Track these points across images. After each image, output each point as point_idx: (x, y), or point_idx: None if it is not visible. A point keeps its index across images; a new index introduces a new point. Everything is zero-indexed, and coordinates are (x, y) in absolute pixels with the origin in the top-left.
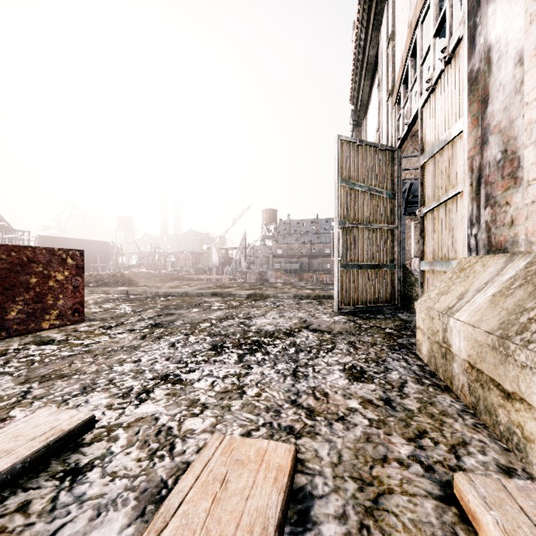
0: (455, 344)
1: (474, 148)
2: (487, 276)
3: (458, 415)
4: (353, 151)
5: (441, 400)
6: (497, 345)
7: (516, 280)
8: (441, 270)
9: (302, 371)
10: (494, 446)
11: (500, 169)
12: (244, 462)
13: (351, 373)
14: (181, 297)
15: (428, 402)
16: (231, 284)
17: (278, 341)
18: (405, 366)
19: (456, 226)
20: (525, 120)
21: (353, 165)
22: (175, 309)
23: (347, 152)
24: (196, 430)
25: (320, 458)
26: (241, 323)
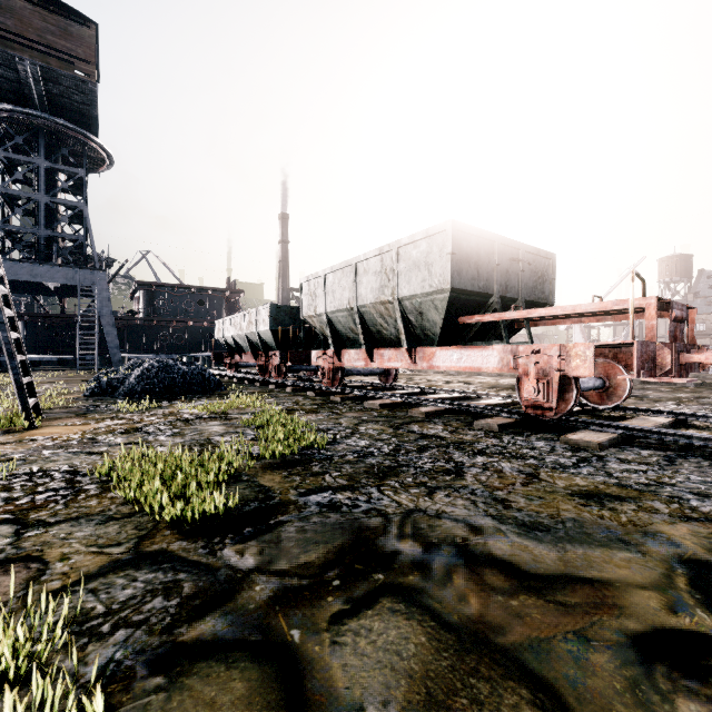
0: None
1: None
2: None
3: None
4: None
5: None
6: None
7: None
8: None
9: None
10: None
11: None
12: None
13: None
14: None
15: None
16: None
17: None
18: None
19: None
20: None
21: None
22: None
23: None
24: None
25: None
26: None
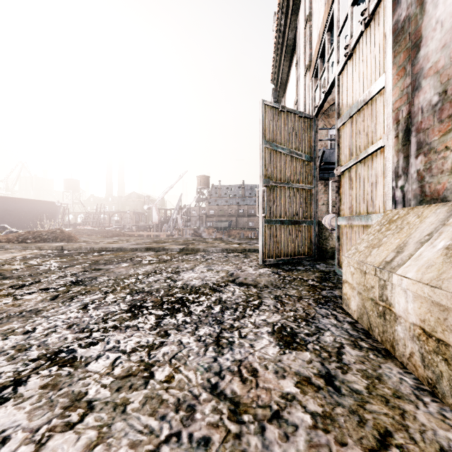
0: (398, 304)
1: (400, 99)
2: (429, 227)
3: (416, 397)
4: (276, 116)
5: (388, 372)
6: None
7: None
8: (360, 224)
9: (227, 336)
10: None
11: (437, 113)
12: None
13: (281, 337)
14: (115, 252)
15: (374, 376)
16: (167, 239)
17: (203, 297)
18: (336, 324)
19: (375, 181)
20: None
21: (275, 129)
22: (104, 264)
23: (270, 116)
24: None
25: None
26: (168, 278)
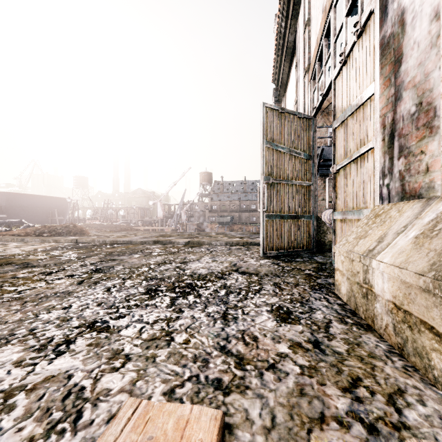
0: (377, 285)
1: (386, 106)
2: (405, 220)
3: (386, 357)
4: (276, 117)
5: (367, 340)
6: (431, 287)
7: (438, 222)
8: (353, 218)
9: (232, 313)
10: (431, 394)
11: (414, 121)
12: (158, 441)
13: (278, 314)
14: (126, 245)
15: (355, 343)
16: (172, 233)
17: (210, 283)
18: (327, 305)
19: (366, 179)
20: (441, 71)
21: (276, 129)
22: (118, 255)
23: (271, 117)
24: (112, 389)
25: (251, 421)
26: (177, 267)
